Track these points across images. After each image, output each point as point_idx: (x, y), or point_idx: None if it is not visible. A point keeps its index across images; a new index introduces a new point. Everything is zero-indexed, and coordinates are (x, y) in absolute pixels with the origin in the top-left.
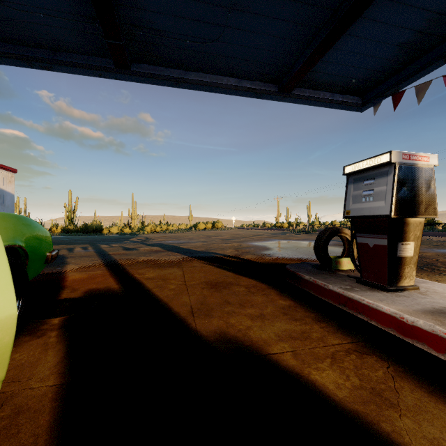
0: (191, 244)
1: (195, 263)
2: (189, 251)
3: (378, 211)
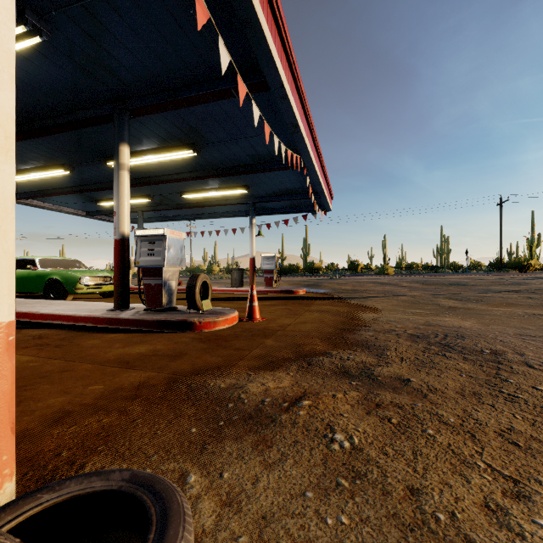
0: None
1: None
2: None
3: None
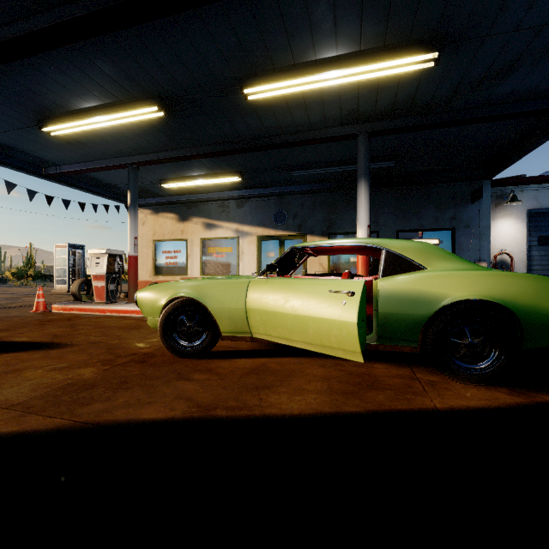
0: None
1: None
2: None
3: None
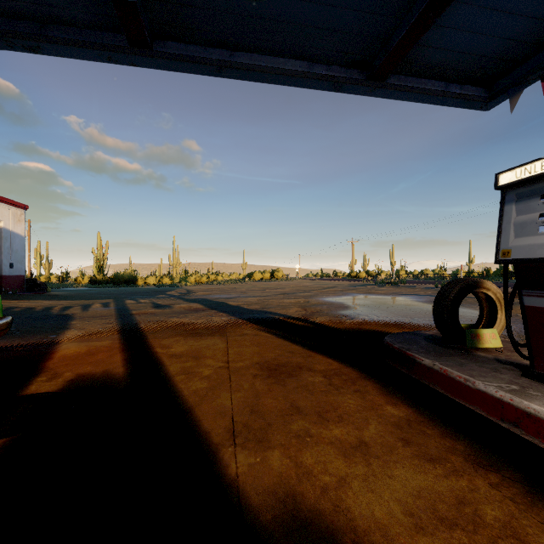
0: (243, 299)
1: (246, 329)
2: (239, 310)
3: None
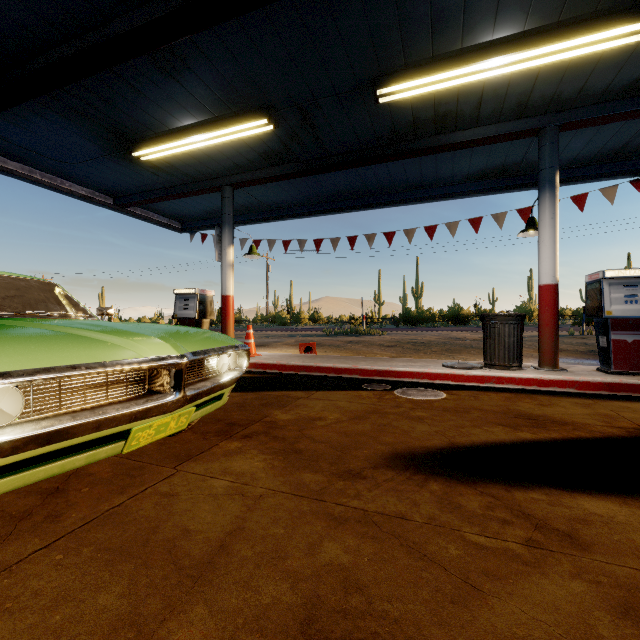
0: None
1: None
2: None
3: (191, 316)
